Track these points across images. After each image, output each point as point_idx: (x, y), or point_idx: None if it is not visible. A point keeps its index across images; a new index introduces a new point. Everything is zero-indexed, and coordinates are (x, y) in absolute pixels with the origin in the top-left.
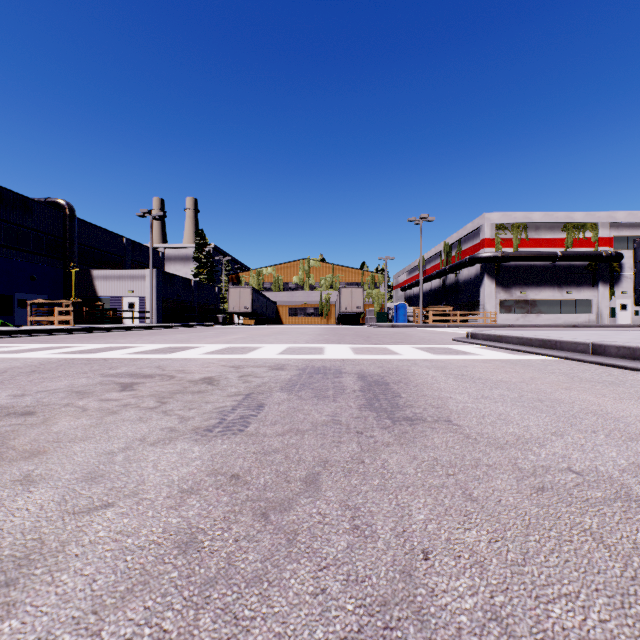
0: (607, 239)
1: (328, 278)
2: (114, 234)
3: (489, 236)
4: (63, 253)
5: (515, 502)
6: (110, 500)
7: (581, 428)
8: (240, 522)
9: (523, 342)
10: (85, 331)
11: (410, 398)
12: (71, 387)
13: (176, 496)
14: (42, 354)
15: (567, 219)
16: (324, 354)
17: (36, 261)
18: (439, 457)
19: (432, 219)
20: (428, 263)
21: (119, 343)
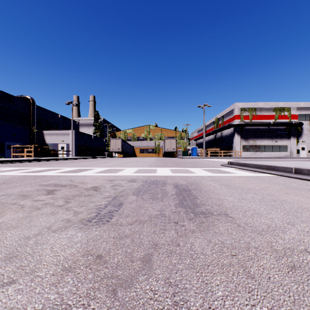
0: (295, 115)
1: (159, 134)
2: (54, 113)
3: (237, 114)
4: (29, 122)
5: (280, 279)
6: (14, 277)
7: (303, 219)
8: (97, 298)
9: (257, 166)
10: (39, 160)
11: (203, 199)
12: (20, 192)
13: (58, 274)
14: (13, 173)
15: (275, 106)
16: (156, 173)
17: (16, 126)
18: (224, 241)
19: (209, 105)
20: (207, 127)
21: (54, 167)
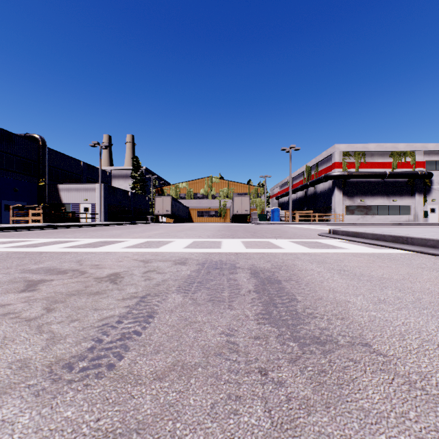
0: (421, 162)
1: (225, 190)
2: (74, 159)
3: (338, 160)
4: (37, 172)
5: None
6: None
7: None
8: None
9: (377, 237)
10: (48, 228)
11: (307, 302)
12: None
13: None
14: None
15: (393, 148)
16: (221, 248)
17: (18, 178)
18: None
19: (298, 148)
20: (294, 180)
21: (65, 238)
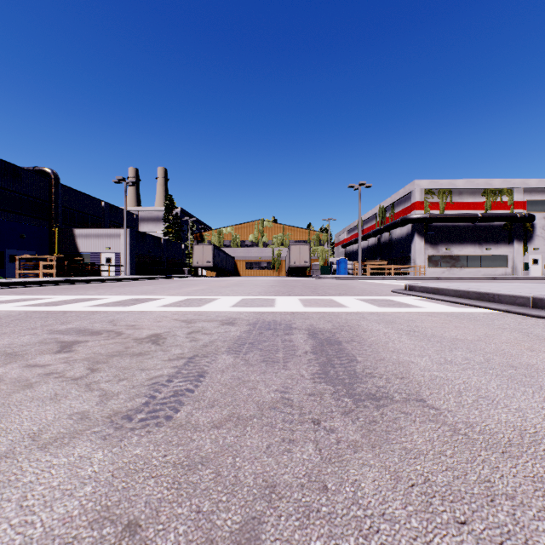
0: (521, 202)
1: (279, 236)
2: (94, 198)
3: (419, 200)
4: (49, 215)
5: None
6: None
7: None
8: None
9: (460, 294)
10: (64, 283)
11: (368, 363)
12: (7, 347)
13: None
14: (8, 306)
15: (486, 185)
16: (275, 306)
17: (25, 221)
18: (431, 476)
19: (369, 185)
20: (365, 224)
21: (88, 295)
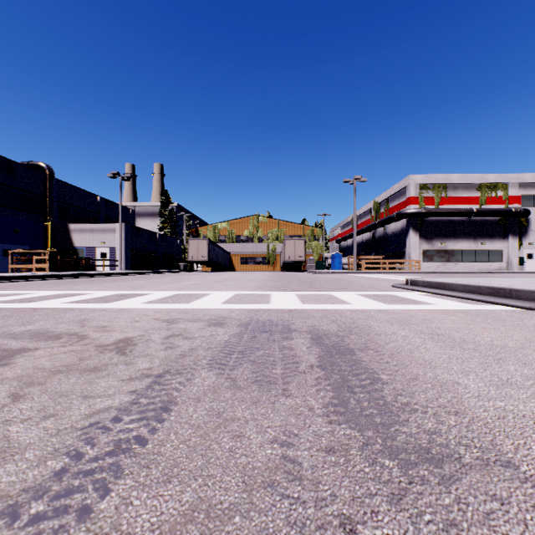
0: (516, 197)
1: (274, 232)
2: (89, 193)
3: (414, 195)
4: (43, 209)
5: None
6: None
7: None
8: None
9: (470, 290)
10: (54, 277)
11: (398, 385)
12: None
13: None
14: None
15: (481, 180)
16: (270, 303)
17: (19, 216)
18: None
19: (364, 180)
20: (360, 219)
21: (73, 290)
